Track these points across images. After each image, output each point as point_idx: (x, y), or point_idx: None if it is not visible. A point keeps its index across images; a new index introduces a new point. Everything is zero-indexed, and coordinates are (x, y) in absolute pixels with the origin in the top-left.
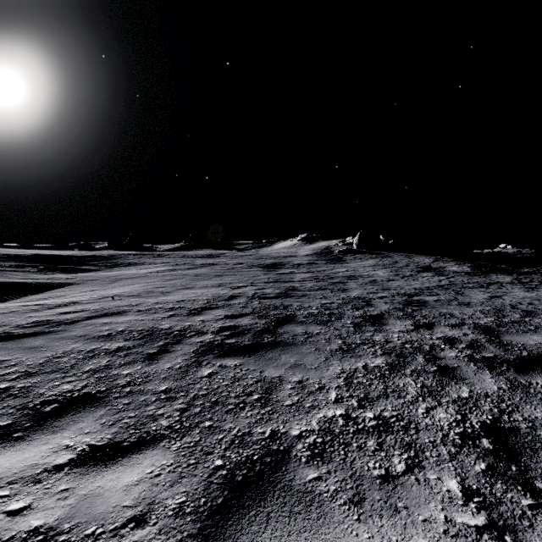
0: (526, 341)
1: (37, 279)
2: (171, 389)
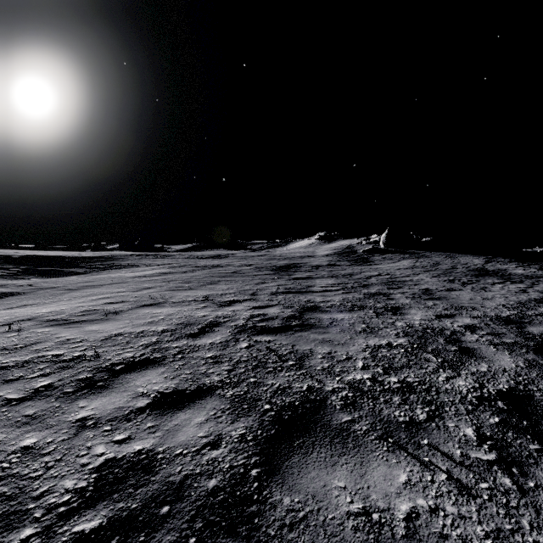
0: None
1: None
2: None
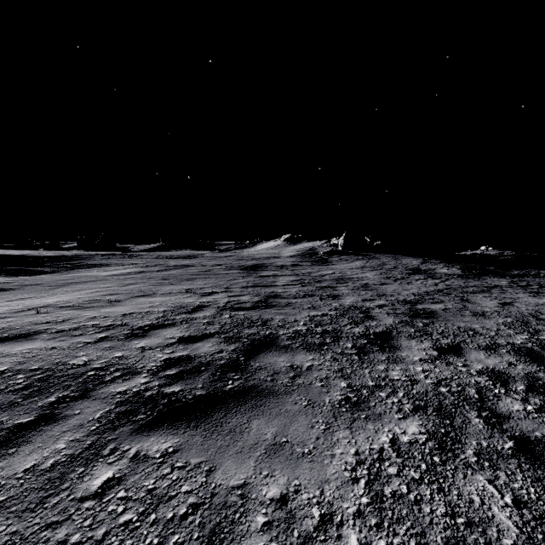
0: None
1: None
2: None
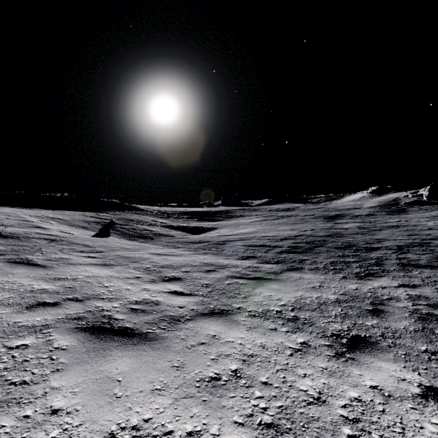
0: None
1: (203, 224)
2: (273, 258)
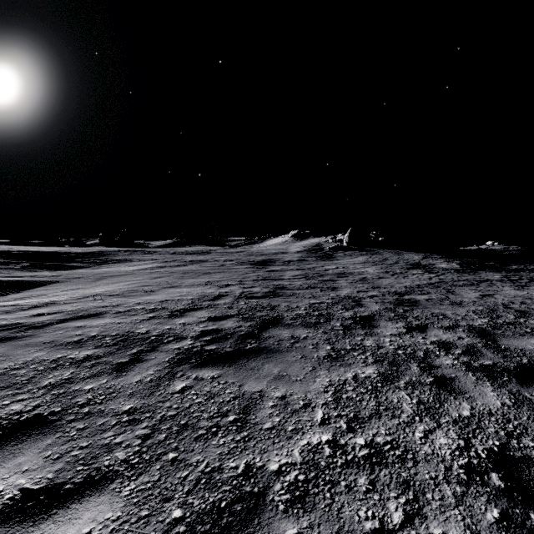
0: (524, 346)
1: (20, 276)
2: (136, 409)
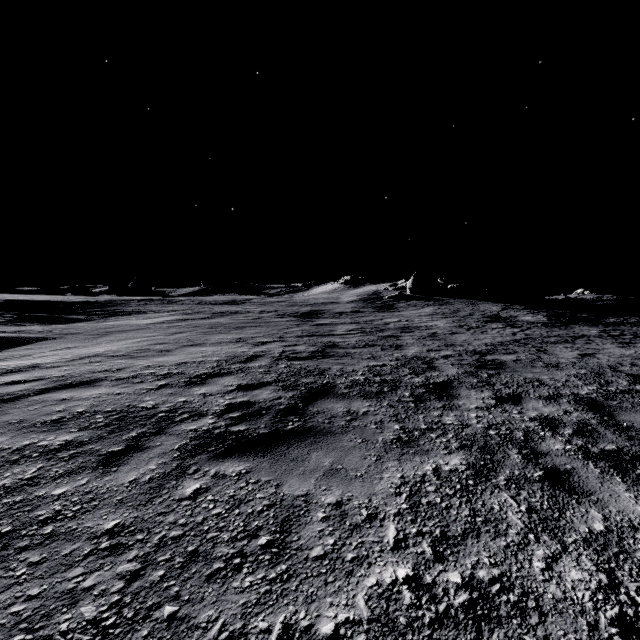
0: None
1: (1, 332)
2: (123, 528)
